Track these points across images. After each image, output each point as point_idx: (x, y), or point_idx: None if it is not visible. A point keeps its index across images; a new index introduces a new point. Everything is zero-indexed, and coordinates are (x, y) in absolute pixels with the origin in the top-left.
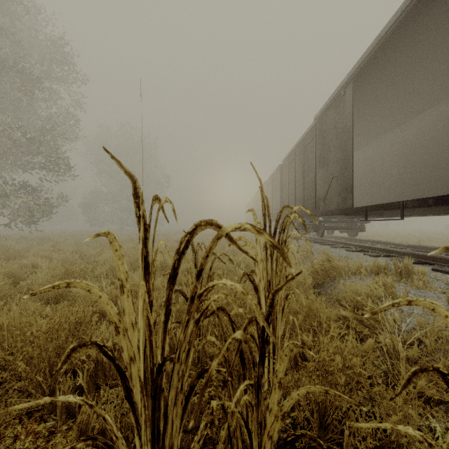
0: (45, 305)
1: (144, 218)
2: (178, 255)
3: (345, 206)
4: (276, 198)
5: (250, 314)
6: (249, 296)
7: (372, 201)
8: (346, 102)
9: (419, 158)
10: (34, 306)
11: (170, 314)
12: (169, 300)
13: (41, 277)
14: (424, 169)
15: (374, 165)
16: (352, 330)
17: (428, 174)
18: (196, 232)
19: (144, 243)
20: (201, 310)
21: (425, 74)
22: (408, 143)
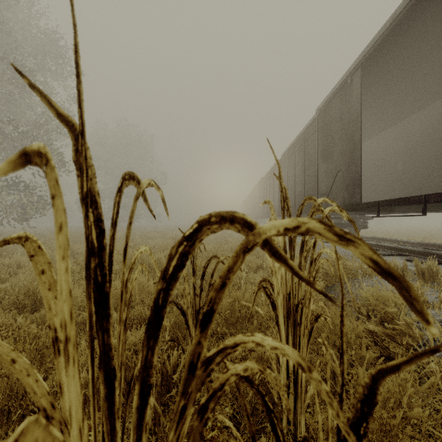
0: (18, 315)
1: (96, 209)
2: (164, 282)
3: (352, 201)
4: (274, 194)
5: (257, 326)
6: (314, 373)
7: (374, 197)
8: (353, 91)
9: (427, 151)
10: (3, 317)
11: (149, 394)
12: (147, 368)
13: (23, 279)
14: (432, 163)
15: (377, 160)
16: (380, 347)
17: (437, 168)
18: (201, 237)
19: (98, 257)
20: (210, 390)
21: (437, 61)
22: (415, 136)
